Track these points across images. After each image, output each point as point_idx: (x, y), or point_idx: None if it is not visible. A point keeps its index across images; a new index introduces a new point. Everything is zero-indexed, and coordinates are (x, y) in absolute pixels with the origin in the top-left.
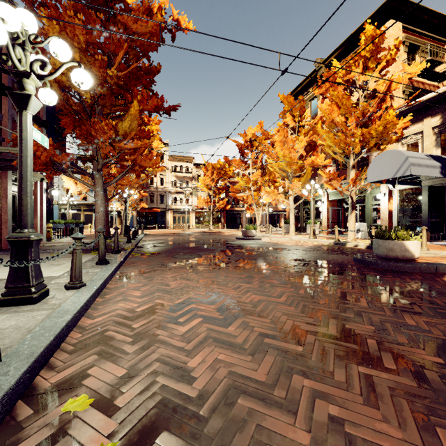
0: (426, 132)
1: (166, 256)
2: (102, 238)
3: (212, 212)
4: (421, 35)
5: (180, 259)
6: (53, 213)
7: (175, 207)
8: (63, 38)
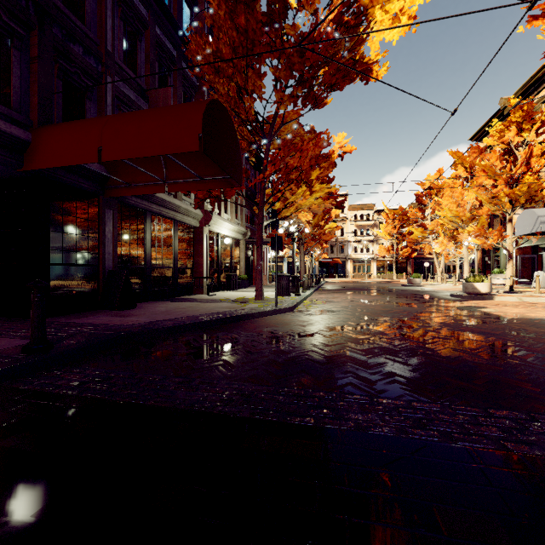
0: None
1: (336, 291)
2: (308, 279)
3: (395, 260)
4: None
5: (343, 291)
6: None
7: (355, 256)
8: None
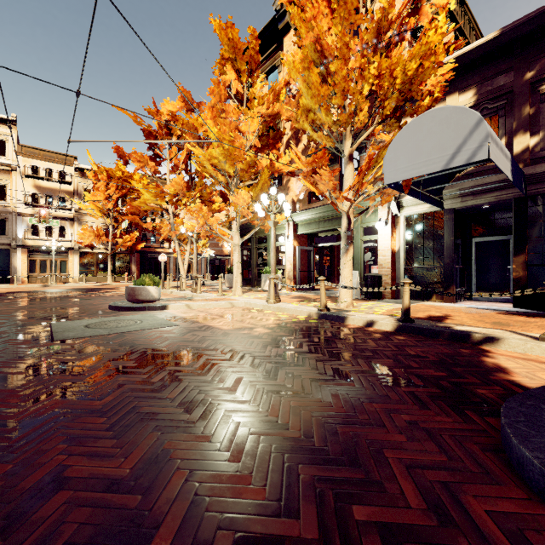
0: None
1: None
2: None
3: (111, 253)
4: None
5: None
6: None
7: (35, 242)
8: None
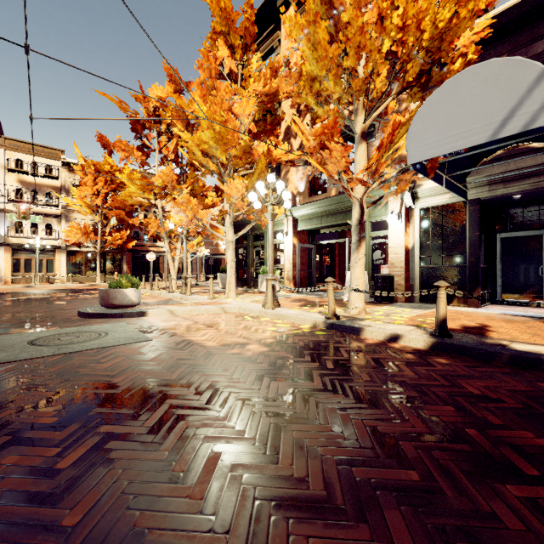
0: None
1: None
2: None
3: (99, 252)
4: None
5: None
6: None
7: (19, 241)
8: None
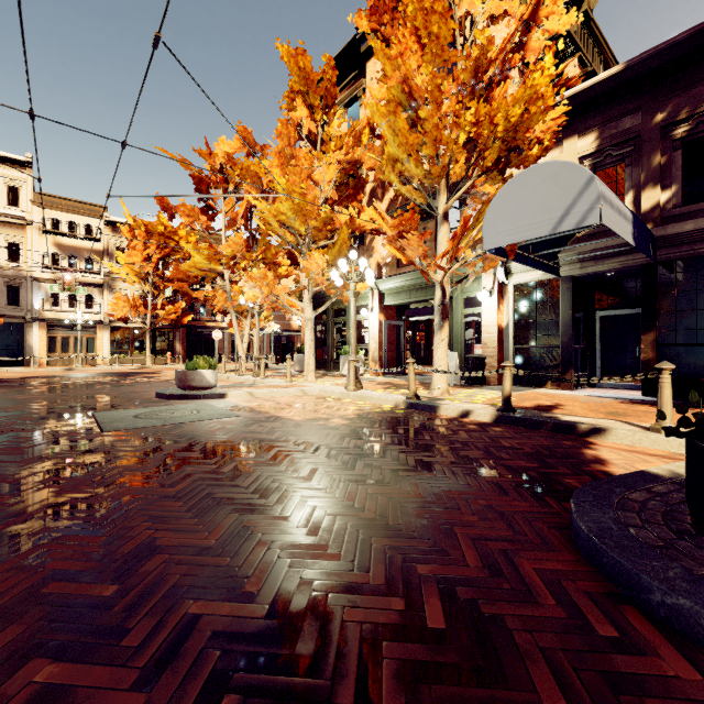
0: None
1: None
2: None
3: (150, 328)
4: None
5: None
6: None
7: (56, 315)
8: None
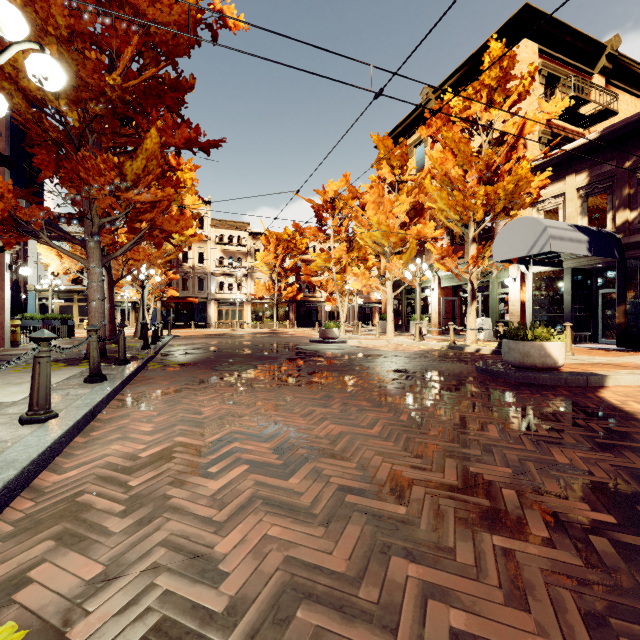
0: (568, 194)
1: (202, 368)
2: (95, 340)
3: (277, 303)
4: (562, 62)
5: (223, 372)
6: (27, 304)
7: (222, 296)
8: (28, 18)
